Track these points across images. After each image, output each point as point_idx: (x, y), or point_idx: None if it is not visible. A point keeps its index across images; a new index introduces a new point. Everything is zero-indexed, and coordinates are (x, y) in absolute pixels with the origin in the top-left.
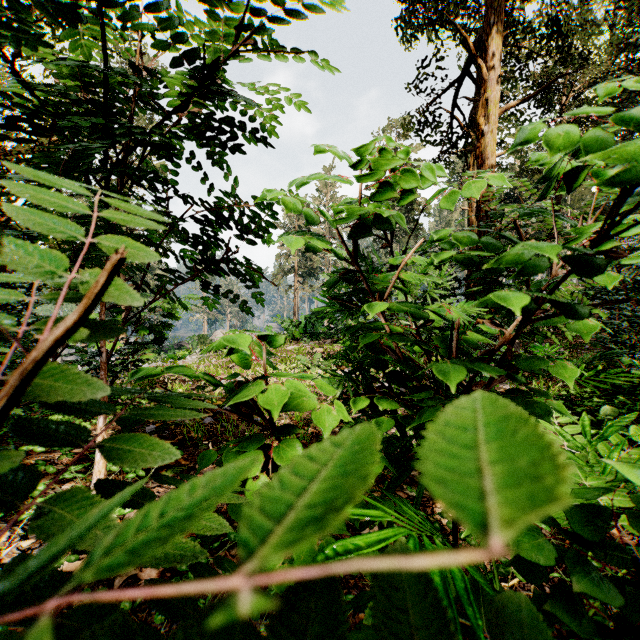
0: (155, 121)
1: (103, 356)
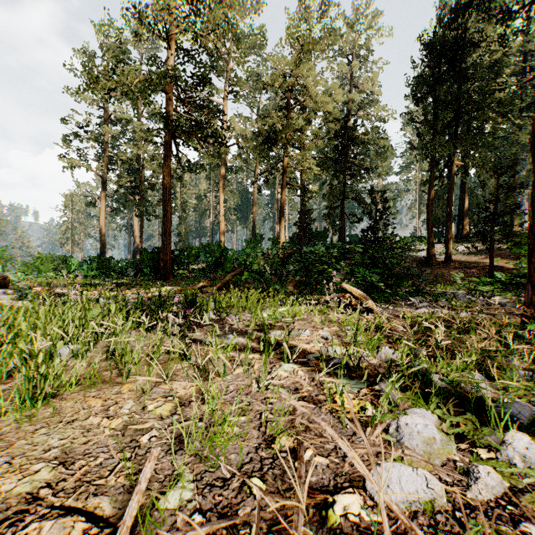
0: None
1: None
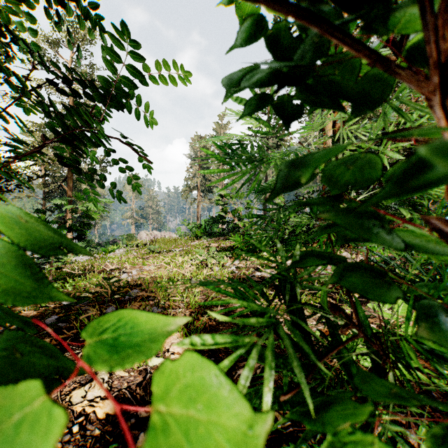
0: (94, 77)
1: None
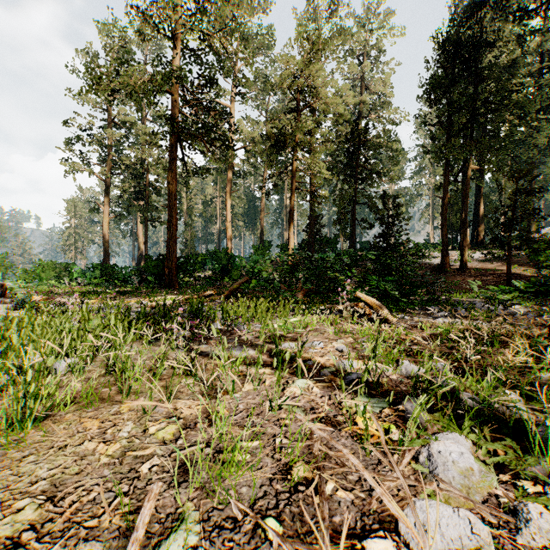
0: None
1: None
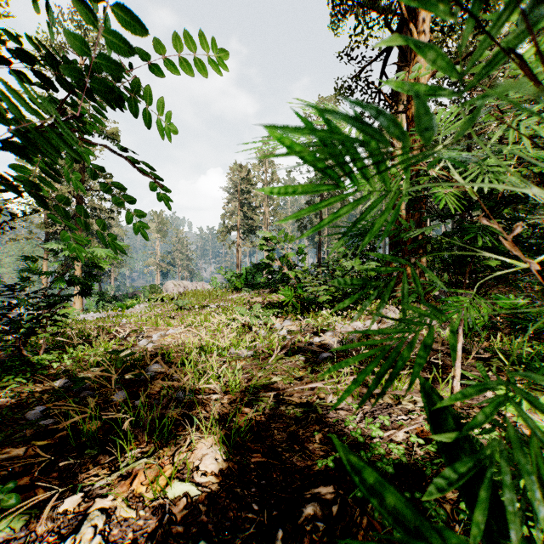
0: None
1: None
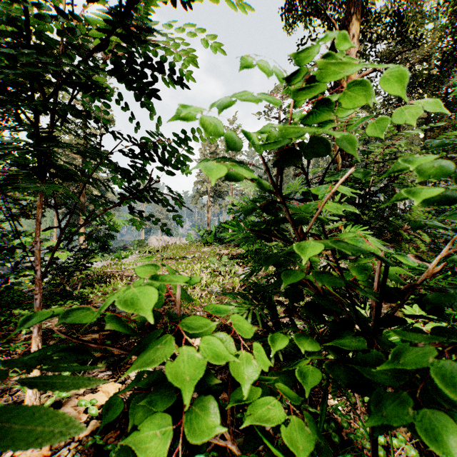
0: None
1: (38, 273)
